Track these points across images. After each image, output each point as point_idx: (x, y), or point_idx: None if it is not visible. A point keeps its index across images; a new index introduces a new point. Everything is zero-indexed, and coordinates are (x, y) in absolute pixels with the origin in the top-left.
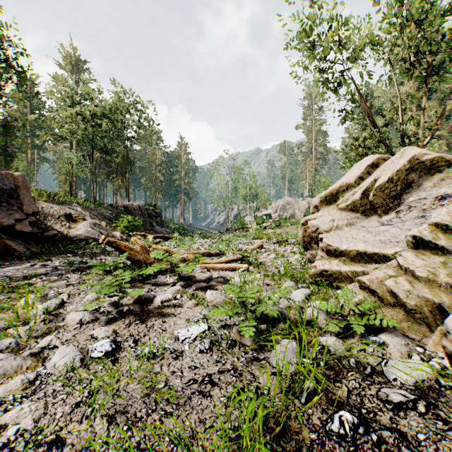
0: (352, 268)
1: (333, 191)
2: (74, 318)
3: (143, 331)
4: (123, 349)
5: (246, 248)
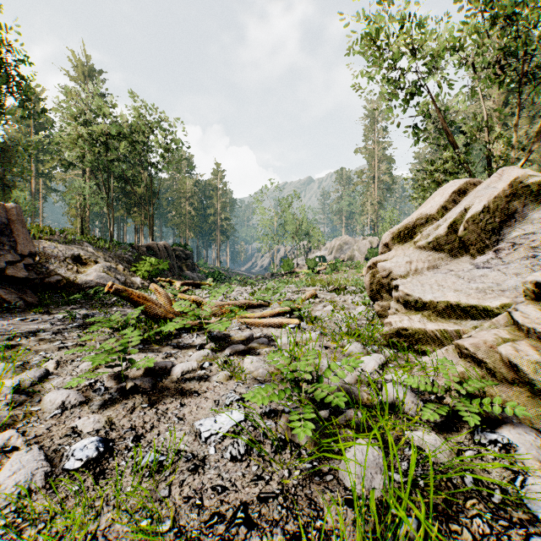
0: (441, 326)
1: (409, 225)
2: (54, 399)
3: (150, 420)
4: (117, 452)
5: (296, 297)
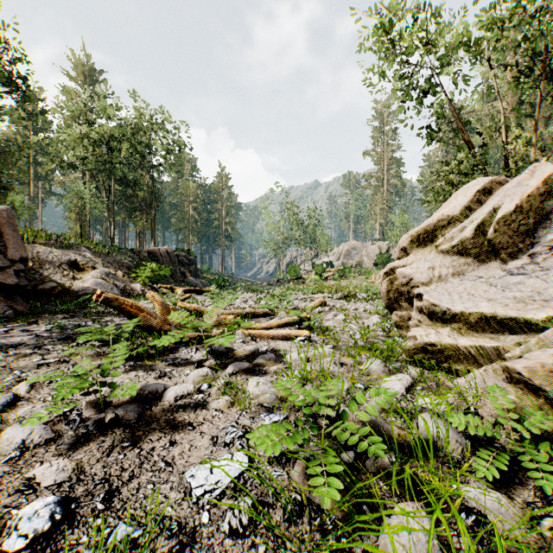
0: (475, 342)
1: (429, 227)
2: (13, 438)
3: (130, 467)
4: (79, 520)
5: (304, 305)
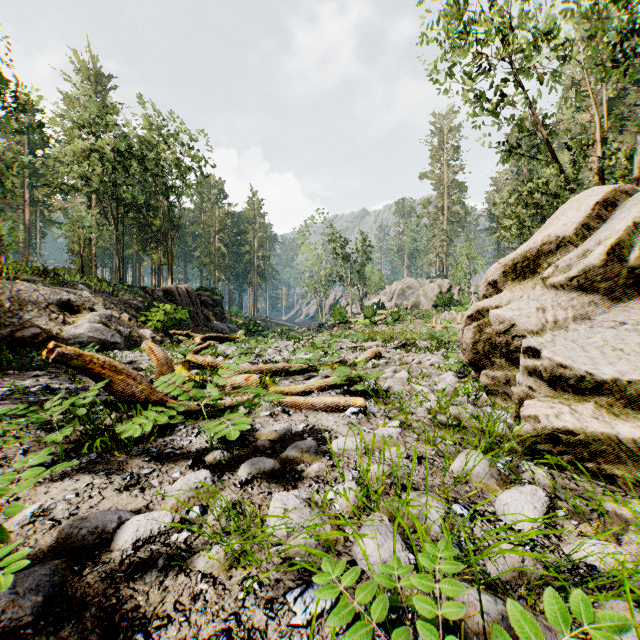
0: None
1: (528, 254)
2: None
3: None
4: None
5: (353, 357)
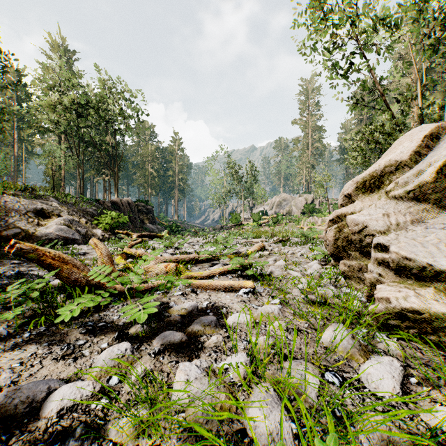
0: None
1: (374, 174)
2: None
3: None
4: None
5: (245, 249)
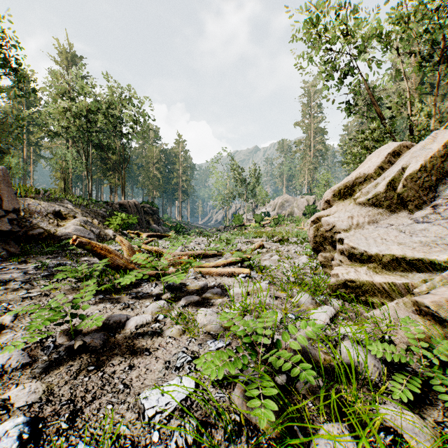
0: (388, 279)
1: (348, 184)
2: None
3: (93, 388)
4: (44, 438)
5: (246, 247)
